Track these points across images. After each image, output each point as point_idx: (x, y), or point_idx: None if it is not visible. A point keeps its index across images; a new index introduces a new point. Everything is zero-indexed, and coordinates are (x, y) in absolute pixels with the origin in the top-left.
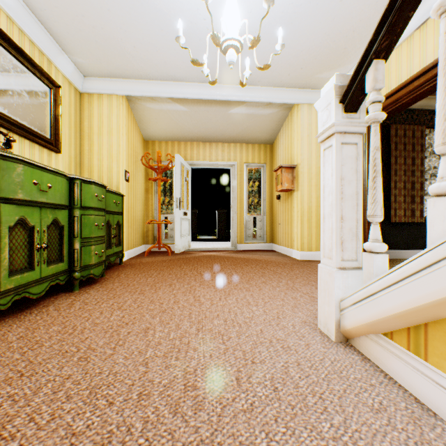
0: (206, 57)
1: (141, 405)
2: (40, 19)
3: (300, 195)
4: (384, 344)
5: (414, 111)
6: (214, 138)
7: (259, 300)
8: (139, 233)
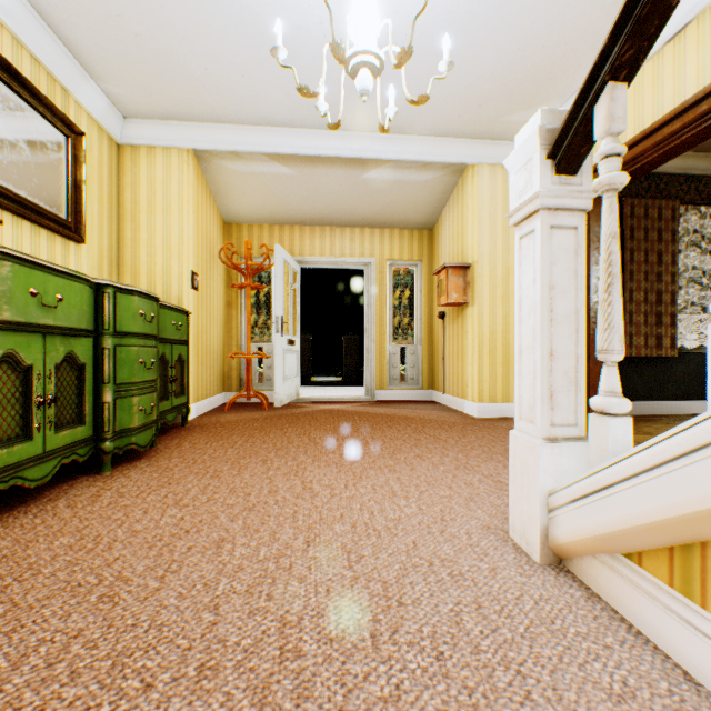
0: (322, 83)
1: (201, 689)
2: (49, 20)
3: (478, 312)
4: (626, 573)
5: (662, 176)
6: (338, 219)
7: (411, 488)
8: (216, 374)
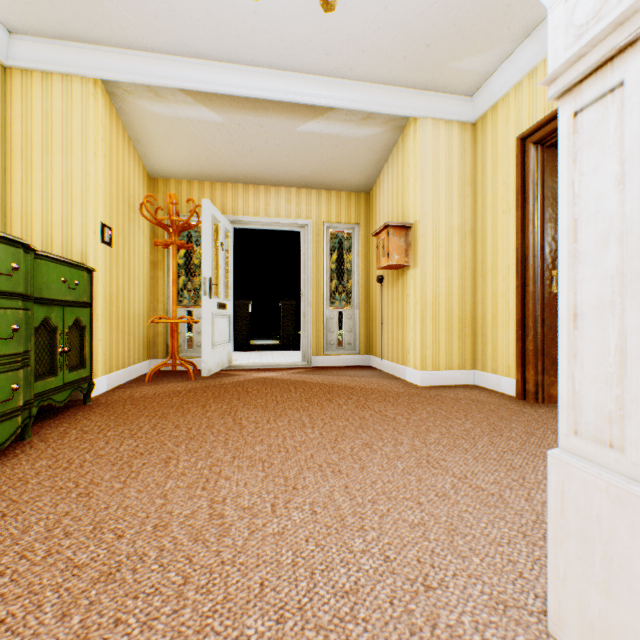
0: None
1: None
2: None
3: (421, 274)
4: None
5: None
6: (273, 178)
7: (366, 509)
8: (138, 341)
